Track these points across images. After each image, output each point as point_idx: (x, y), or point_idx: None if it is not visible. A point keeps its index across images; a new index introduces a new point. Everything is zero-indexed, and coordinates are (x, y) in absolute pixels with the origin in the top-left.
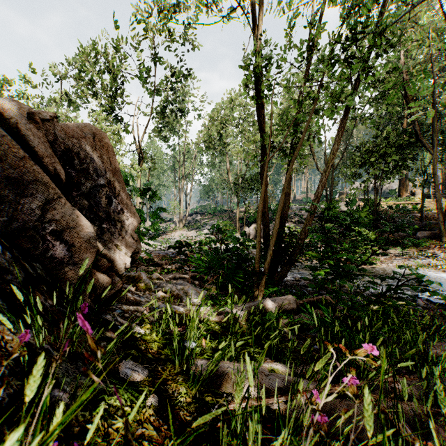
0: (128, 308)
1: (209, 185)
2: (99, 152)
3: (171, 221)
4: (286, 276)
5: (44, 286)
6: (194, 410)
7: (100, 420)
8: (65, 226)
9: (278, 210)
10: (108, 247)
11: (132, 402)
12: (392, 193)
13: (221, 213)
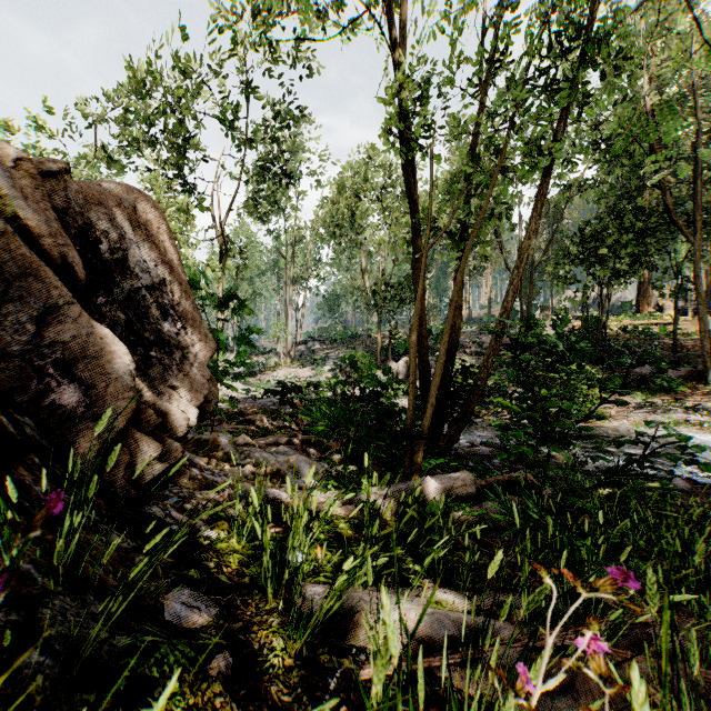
0: (192, 494)
1: (333, 294)
2: (145, 232)
3: (273, 353)
4: (458, 440)
5: (37, 456)
6: (297, 681)
7: (117, 709)
8: (80, 352)
9: (445, 330)
10: (159, 390)
11: (182, 669)
12: (626, 307)
13: (353, 340)
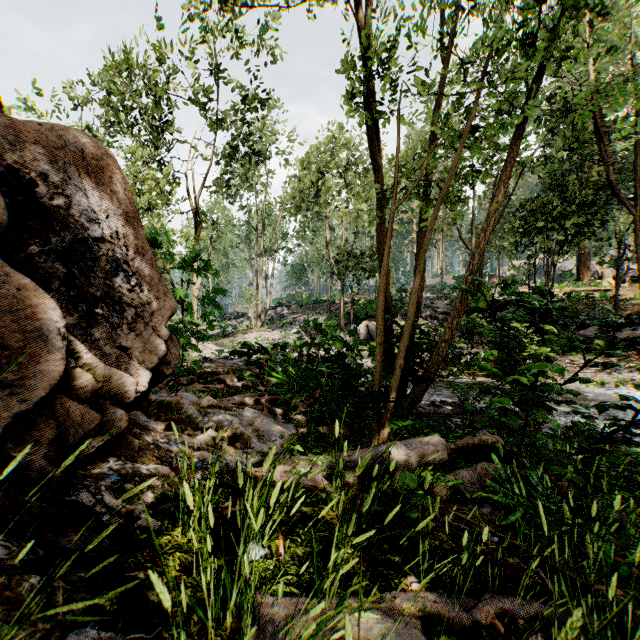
0: (137, 469)
1: (300, 264)
2: (95, 180)
3: (245, 317)
4: (421, 400)
5: None
6: None
7: None
8: None
9: (413, 290)
10: (104, 351)
11: None
12: (567, 276)
13: (318, 305)
